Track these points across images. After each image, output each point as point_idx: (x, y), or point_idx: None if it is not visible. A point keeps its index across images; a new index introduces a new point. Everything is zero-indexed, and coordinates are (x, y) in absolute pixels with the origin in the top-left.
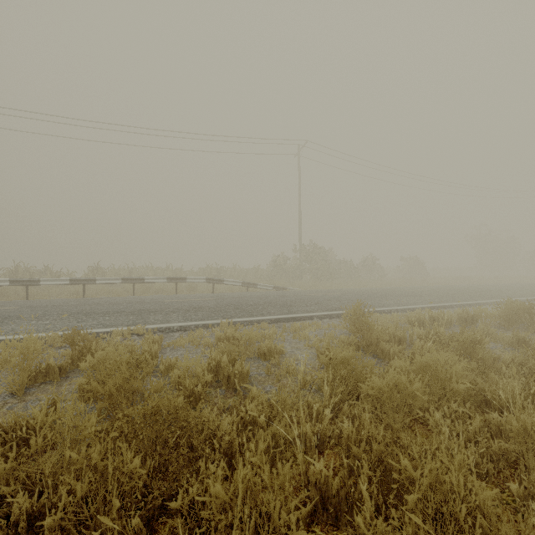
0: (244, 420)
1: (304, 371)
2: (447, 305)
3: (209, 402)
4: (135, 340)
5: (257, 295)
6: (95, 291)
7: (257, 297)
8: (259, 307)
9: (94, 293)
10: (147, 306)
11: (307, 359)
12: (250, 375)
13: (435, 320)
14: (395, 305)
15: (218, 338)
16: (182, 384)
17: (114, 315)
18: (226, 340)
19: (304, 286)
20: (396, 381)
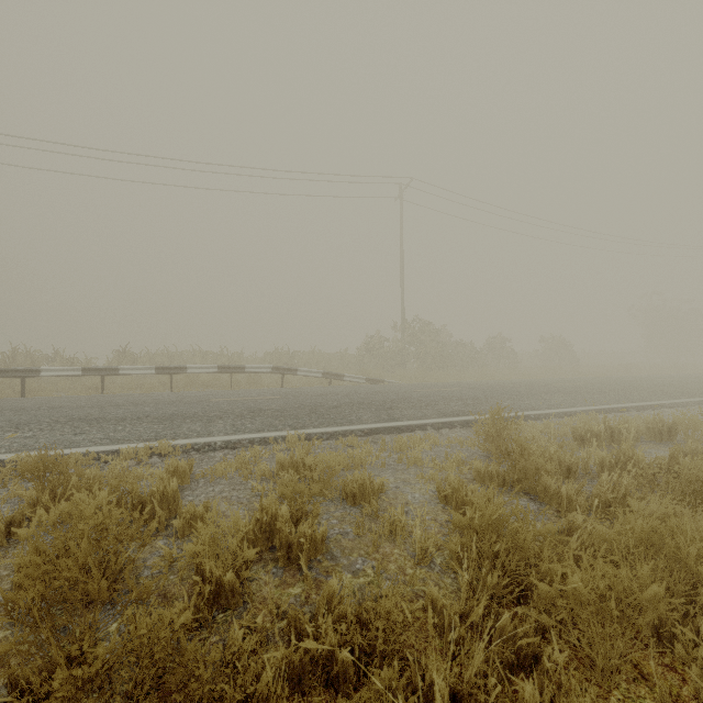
0: (312, 653)
1: (420, 528)
2: (620, 407)
3: (251, 599)
4: (153, 465)
5: (344, 391)
6: (121, 384)
7: (344, 394)
8: (346, 410)
9: (120, 388)
10: (184, 408)
11: (422, 502)
12: (328, 536)
13: (613, 433)
14: (545, 407)
15: (281, 464)
16: (203, 566)
17: (131, 423)
18: (293, 467)
19: (409, 377)
20: (612, 579)
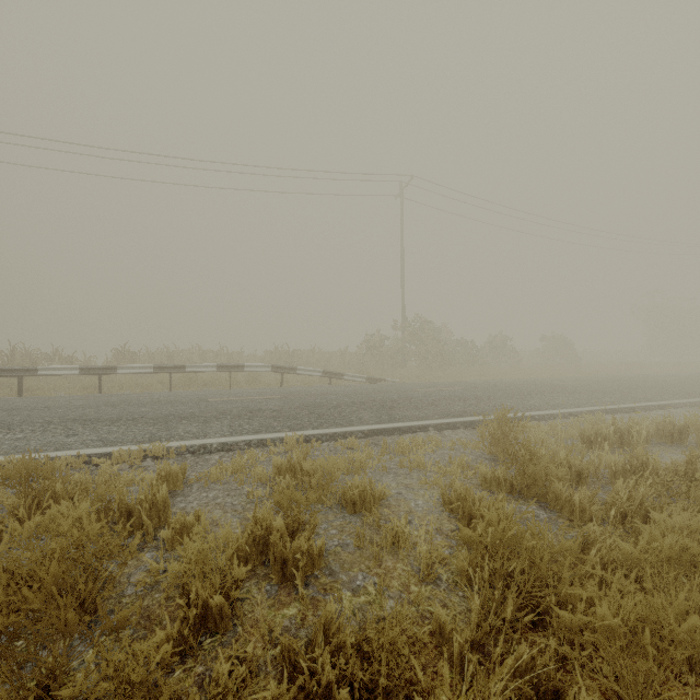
0: (307, 691)
1: (424, 539)
2: (626, 407)
3: (242, 623)
4: (146, 468)
5: (344, 391)
6: (119, 383)
7: (344, 393)
8: (346, 410)
9: (118, 387)
10: (181, 408)
11: (426, 510)
12: (326, 548)
13: (622, 435)
14: (549, 407)
15: (278, 469)
16: (188, 586)
17: (126, 424)
18: (291, 472)
19: (409, 376)
20: (644, 609)
